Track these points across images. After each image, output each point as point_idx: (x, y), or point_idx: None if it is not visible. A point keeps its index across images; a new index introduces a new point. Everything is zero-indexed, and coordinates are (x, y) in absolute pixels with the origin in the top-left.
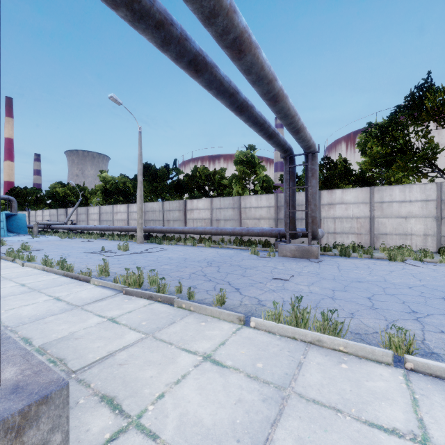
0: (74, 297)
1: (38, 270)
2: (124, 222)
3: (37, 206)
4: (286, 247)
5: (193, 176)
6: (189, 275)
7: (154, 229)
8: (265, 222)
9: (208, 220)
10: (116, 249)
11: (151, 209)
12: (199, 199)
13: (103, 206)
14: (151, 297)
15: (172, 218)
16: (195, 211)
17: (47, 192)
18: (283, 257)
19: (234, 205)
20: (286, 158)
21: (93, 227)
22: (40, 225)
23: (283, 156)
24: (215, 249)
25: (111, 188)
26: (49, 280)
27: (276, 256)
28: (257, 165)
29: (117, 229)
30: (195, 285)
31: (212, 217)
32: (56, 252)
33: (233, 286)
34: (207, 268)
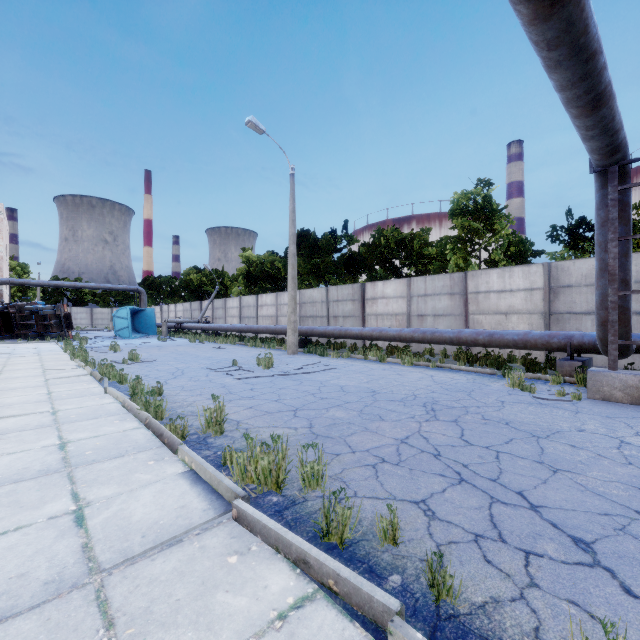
0: (113, 517)
1: (119, 403)
2: (271, 319)
3: (171, 300)
4: (612, 378)
5: (375, 244)
6: (396, 450)
7: (314, 330)
8: (520, 319)
9: (404, 316)
10: (254, 364)
11: (310, 300)
12: (386, 281)
13: (244, 297)
14: (304, 562)
15: (342, 313)
16: (380, 300)
17: (180, 280)
18: (603, 402)
19: (453, 288)
20: (606, 170)
21: (230, 327)
22: (171, 324)
23: (598, 166)
24: (425, 370)
25: (255, 271)
26: (114, 435)
27: (581, 398)
28: (496, 213)
29: (260, 330)
30: (426, 499)
31: (410, 312)
32: (170, 365)
33: (559, 527)
34: (431, 424)
